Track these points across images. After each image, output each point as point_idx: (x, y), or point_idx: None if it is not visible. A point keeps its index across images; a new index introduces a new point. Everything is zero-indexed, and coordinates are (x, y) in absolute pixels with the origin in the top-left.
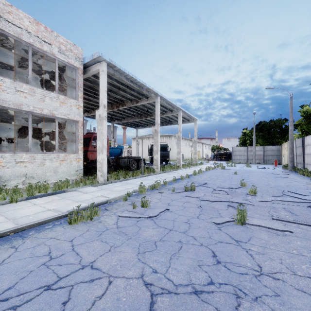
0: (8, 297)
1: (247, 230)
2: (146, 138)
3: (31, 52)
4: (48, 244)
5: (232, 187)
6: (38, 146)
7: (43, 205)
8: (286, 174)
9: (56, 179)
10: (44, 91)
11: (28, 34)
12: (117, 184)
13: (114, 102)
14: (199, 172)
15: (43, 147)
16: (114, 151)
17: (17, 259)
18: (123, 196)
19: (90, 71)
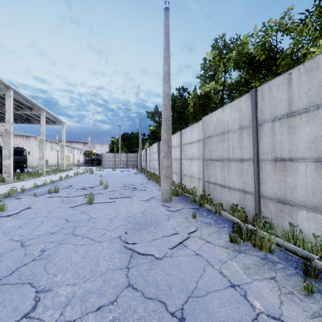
0: None
1: (92, 206)
2: None
3: None
4: None
5: (93, 186)
6: None
7: None
8: (135, 174)
9: None
10: None
11: None
12: None
13: None
14: (67, 178)
15: None
16: None
17: None
18: None
19: None
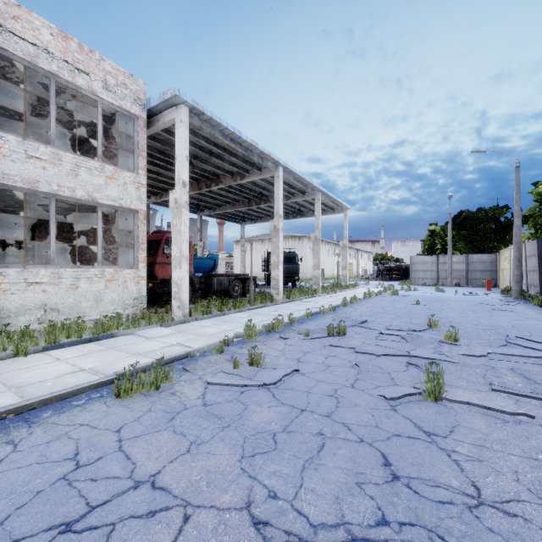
0: None
1: (445, 412)
2: (259, 240)
3: (54, 89)
4: (75, 436)
5: (413, 328)
6: (69, 255)
7: (72, 361)
8: (509, 304)
9: (99, 313)
10: (77, 157)
11: (49, 57)
12: (207, 322)
13: (202, 178)
14: (353, 301)
15: (77, 257)
16: (203, 263)
17: (14, 467)
18: (216, 345)
19: (158, 122)
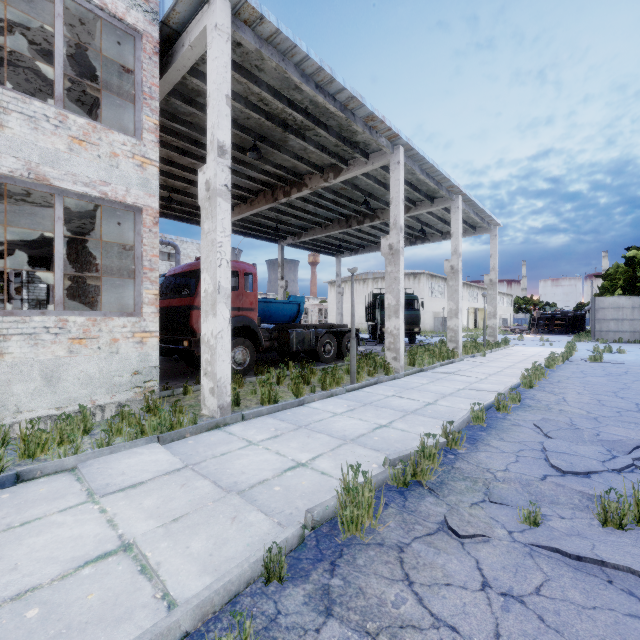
0: None
1: None
2: (360, 280)
3: None
4: None
5: None
6: (75, 296)
7: None
8: None
9: (54, 403)
10: (2, 90)
11: None
12: (262, 428)
13: (278, 182)
14: (539, 376)
15: (81, 298)
16: (282, 309)
17: None
18: (215, 635)
19: (183, 48)
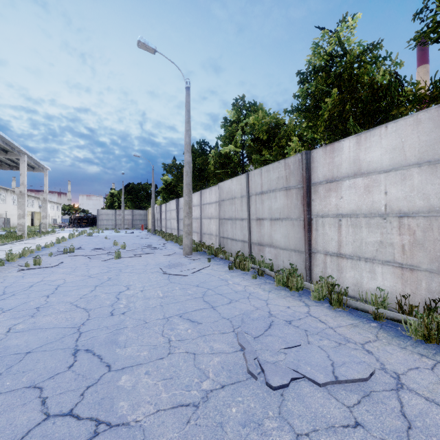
0: (12, 292)
1: (121, 260)
2: None
3: None
4: None
5: (107, 247)
6: None
7: None
8: (148, 235)
9: None
10: None
11: None
12: None
13: None
14: (64, 240)
15: None
16: None
17: None
18: None
19: None
